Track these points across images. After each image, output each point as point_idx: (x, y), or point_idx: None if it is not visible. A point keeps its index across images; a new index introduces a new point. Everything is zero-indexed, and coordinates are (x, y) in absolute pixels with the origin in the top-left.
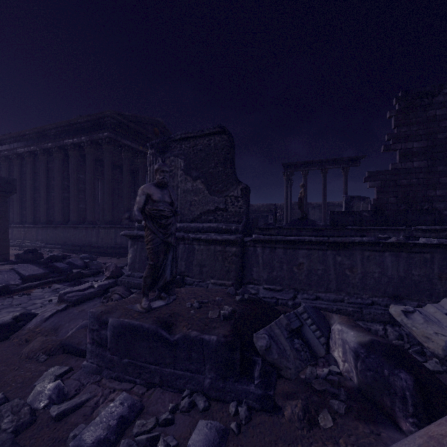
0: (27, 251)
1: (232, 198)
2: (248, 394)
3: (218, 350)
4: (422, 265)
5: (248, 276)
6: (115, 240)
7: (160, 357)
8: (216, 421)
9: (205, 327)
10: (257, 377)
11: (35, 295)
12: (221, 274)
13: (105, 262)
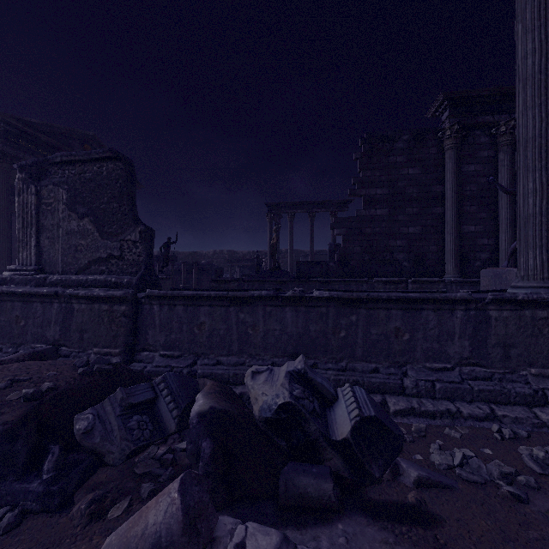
0: None
1: (129, 243)
2: (28, 494)
3: None
4: (319, 319)
5: (143, 341)
6: None
7: None
8: None
9: None
10: (49, 470)
11: None
12: (107, 341)
13: None
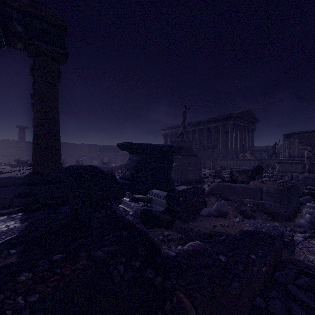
0: (221, 167)
1: None
2: None
3: None
4: None
5: None
6: (236, 165)
7: (314, 182)
8: None
9: None
10: None
11: None
12: None
13: None
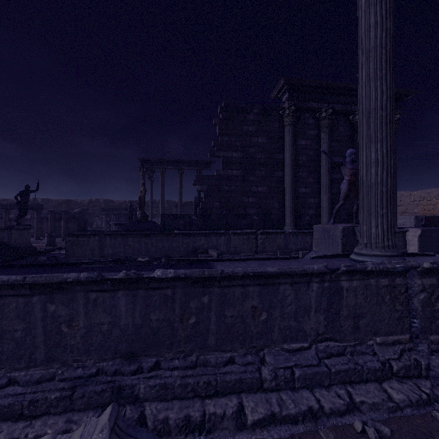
0: None
1: None
2: None
3: None
4: (163, 304)
5: None
6: None
7: None
8: None
9: None
10: None
11: None
12: None
13: None
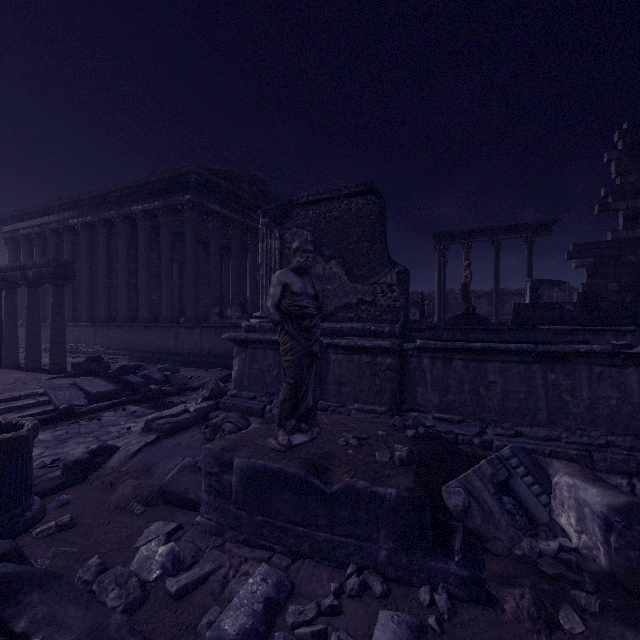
0: (90, 360)
1: (383, 287)
2: (448, 576)
3: (398, 509)
4: None
5: (410, 399)
6: (201, 345)
7: (310, 515)
8: (405, 613)
9: (375, 476)
10: (457, 551)
11: (107, 421)
12: (370, 397)
13: (190, 376)
